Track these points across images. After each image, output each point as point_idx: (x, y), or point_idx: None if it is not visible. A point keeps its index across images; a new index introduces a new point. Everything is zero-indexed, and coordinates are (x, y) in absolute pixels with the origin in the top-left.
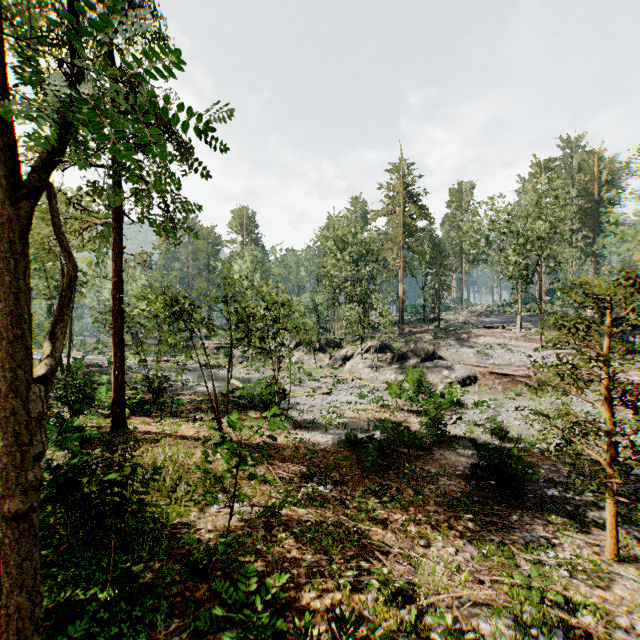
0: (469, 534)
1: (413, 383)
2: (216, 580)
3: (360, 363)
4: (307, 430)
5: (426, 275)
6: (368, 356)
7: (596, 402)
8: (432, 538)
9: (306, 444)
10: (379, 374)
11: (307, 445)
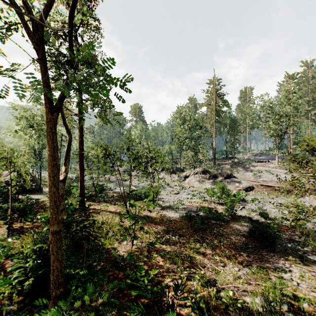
0: (246, 262)
1: (219, 189)
2: (127, 269)
3: (193, 179)
4: (167, 210)
5: (227, 135)
6: (197, 176)
7: None
8: (227, 263)
9: (166, 217)
10: (202, 185)
11: (167, 217)
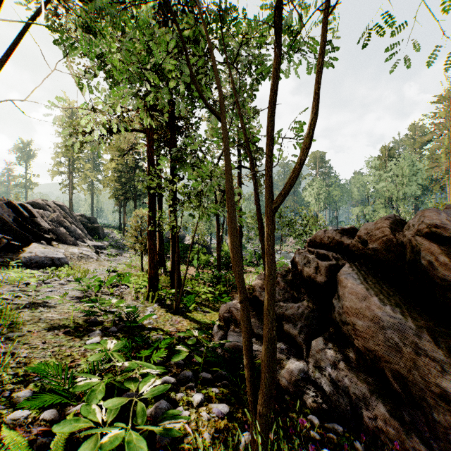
0: None
1: None
2: None
3: None
4: None
5: None
6: None
7: None
8: None
9: None
10: None
11: None
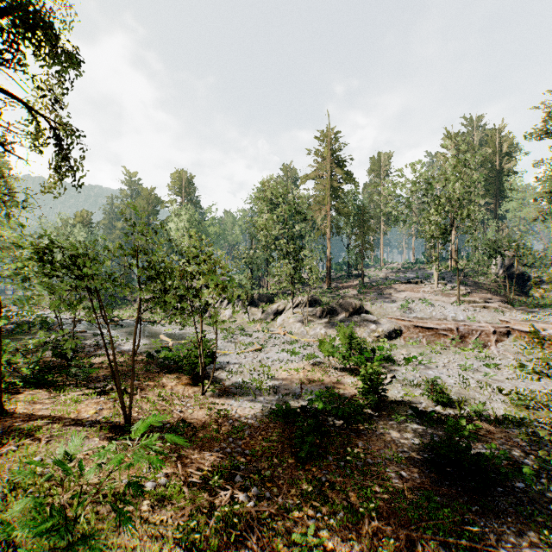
0: None
1: (345, 340)
2: None
3: (291, 317)
4: (234, 398)
5: (351, 235)
6: (299, 310)
7: (516, 355)
8: None
9: (231, 418)
10: (309, 328)
11: (232, 419)
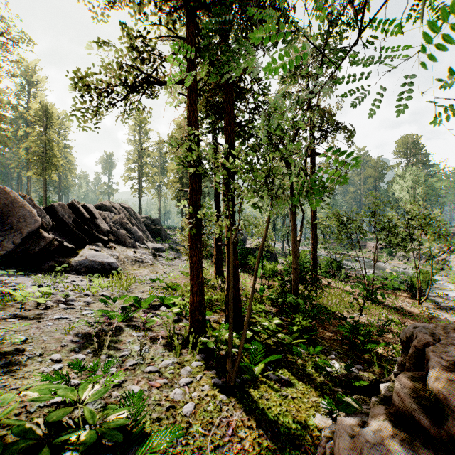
0: None
1: None
2: (346, 320)
3: None
4: (445, 312)
5: None
6: None
7: None
8: None
9: (440, 319)
10: None
11: (441, 320)
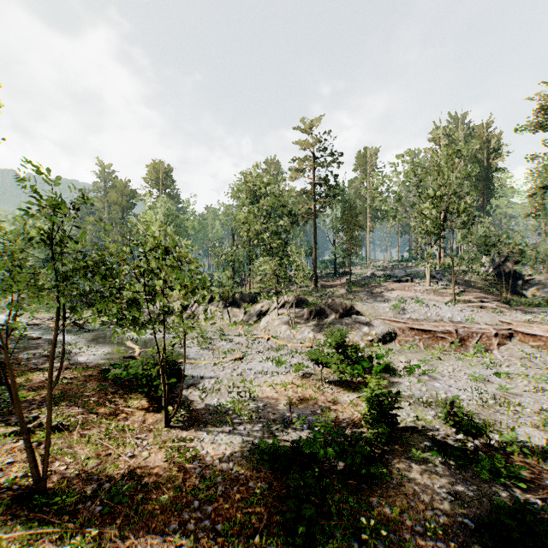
0: None
1: (339, 347)
2: None
3: (276, 319)
4: (206, 429)
5: (338, 230)
6: (284, 311)
7: (522, 360)
8: None
9: (200, 464)
10: (296, 332)
11: (202, 465)
